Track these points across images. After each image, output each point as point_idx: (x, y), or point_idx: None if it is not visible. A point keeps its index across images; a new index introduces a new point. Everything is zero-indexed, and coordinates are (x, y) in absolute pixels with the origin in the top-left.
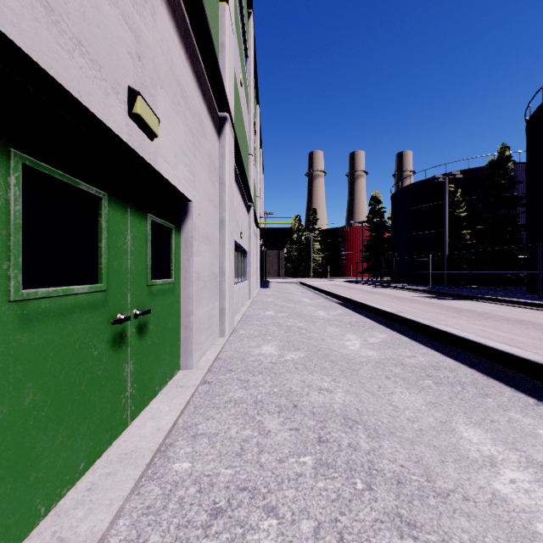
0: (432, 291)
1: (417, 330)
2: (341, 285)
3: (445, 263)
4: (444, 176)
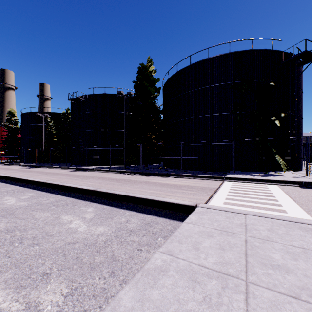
0: (31, 165)
1: None
2: None
3: (43, 153)
4: (42, 115)
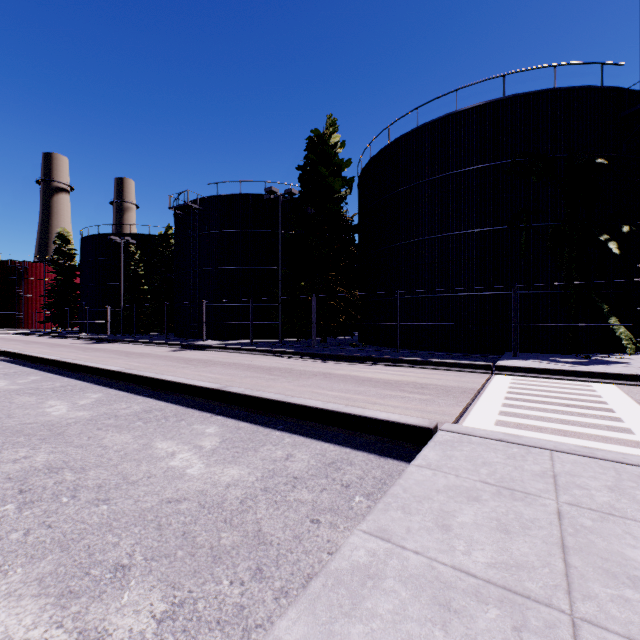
0: (99, 338)
1: (27, 360)
2: (3, 338)
3: (121, 314)
4: (120, 239)
